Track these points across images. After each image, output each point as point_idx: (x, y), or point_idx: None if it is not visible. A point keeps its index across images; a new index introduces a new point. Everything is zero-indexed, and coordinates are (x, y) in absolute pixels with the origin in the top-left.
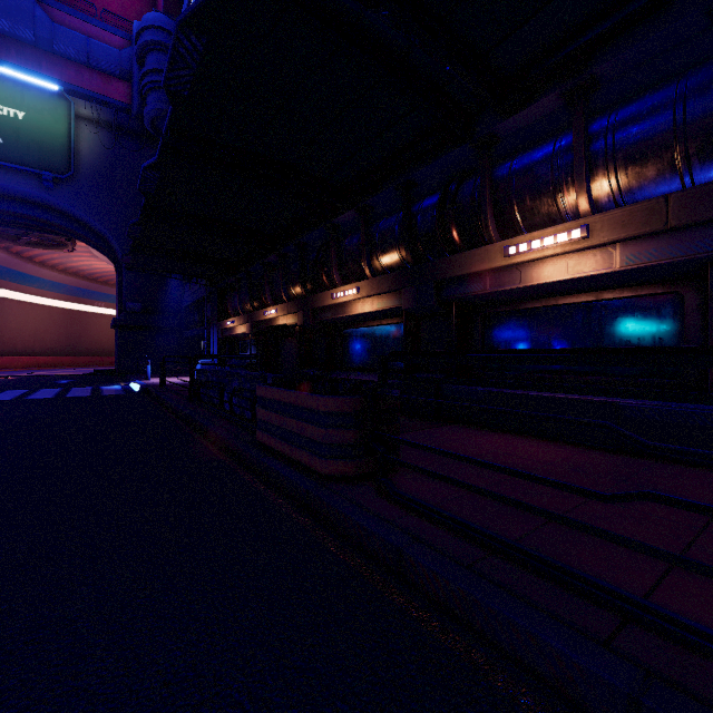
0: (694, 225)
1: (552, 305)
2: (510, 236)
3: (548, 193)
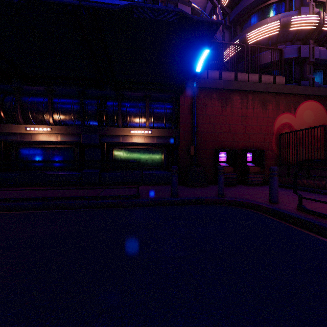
0: (74, 134)
1: (43, 147)
2: (28, 122)
3: (41, 114)
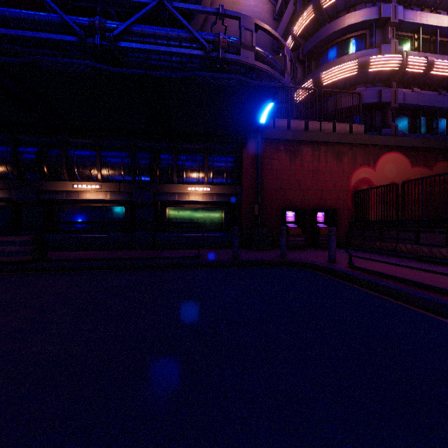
0: (125, 192)
1: (89, 206)
2: (73, 178)
3: (88, 169)
